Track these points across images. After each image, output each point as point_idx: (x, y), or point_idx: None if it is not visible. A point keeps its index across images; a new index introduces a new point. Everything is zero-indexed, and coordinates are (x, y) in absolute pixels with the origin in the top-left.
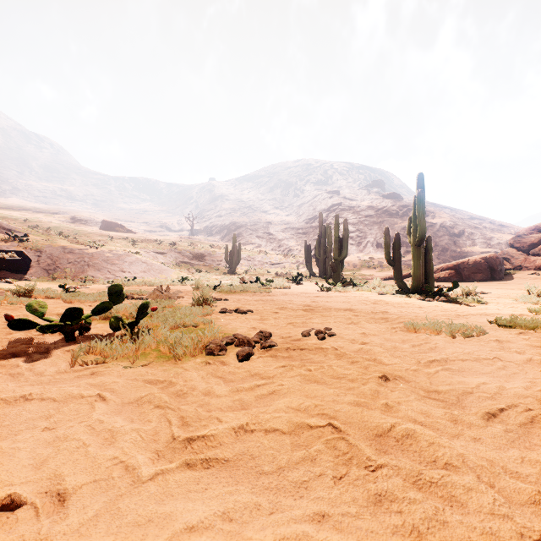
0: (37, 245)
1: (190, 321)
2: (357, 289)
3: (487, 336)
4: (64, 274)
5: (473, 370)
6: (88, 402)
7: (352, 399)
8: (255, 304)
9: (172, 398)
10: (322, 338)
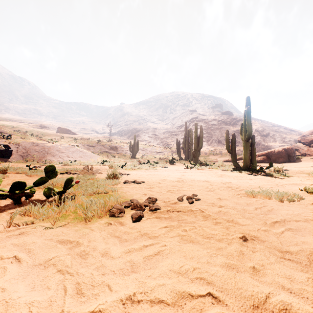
0: (17, 141)
1: (103, 189)
2: (209, 167)
3: (304, 200)
4: (32, 158)
5: (307, 230)
6: (1, 266)
7: (223, 261)
8: (146, 177)
9: (75, 260)
10: (191, 202)
